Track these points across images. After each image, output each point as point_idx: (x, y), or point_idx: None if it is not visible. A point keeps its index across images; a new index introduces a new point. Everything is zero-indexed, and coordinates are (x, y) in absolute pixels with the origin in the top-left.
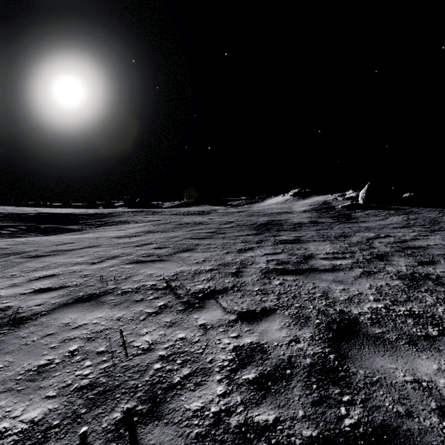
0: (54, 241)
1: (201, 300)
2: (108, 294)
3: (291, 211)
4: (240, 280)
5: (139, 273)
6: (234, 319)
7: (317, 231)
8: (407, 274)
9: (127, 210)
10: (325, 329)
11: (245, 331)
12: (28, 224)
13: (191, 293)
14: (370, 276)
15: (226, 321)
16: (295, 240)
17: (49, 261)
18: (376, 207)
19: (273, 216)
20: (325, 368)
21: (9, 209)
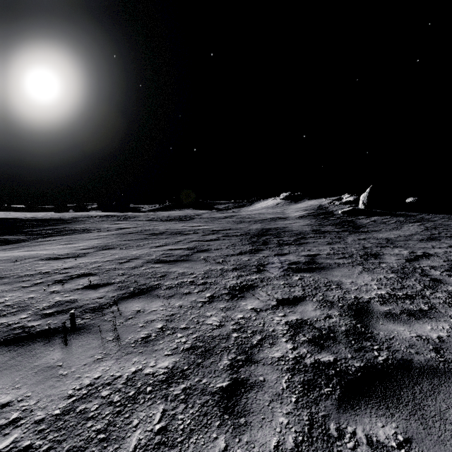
0: None
1: None
2: None
3: (285, 216)
4: None
5: None
6: None
7: (330, 246)
8: None
9: (96, 214)
10: None
11: None
12: None
13: None
14: None
15: None
16: (310, 263)
17: None
18: (380, 213)
19: (267, 223)
20: None
21: None
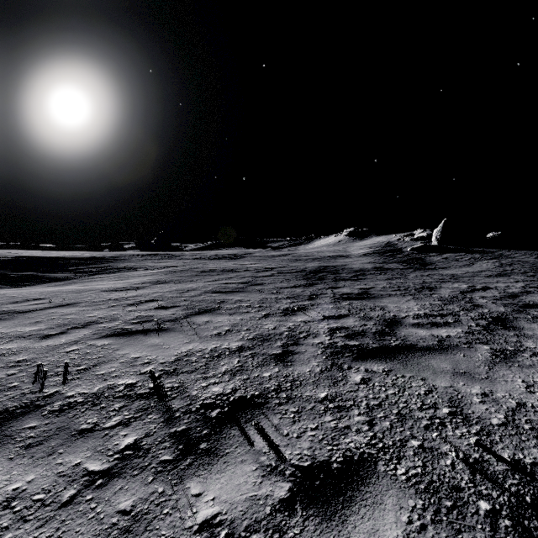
0: (14, 296)
1: (215, 427)
2: (30, 412)
3: (347, 254)
4: (291, 373)
5: (114, 357)
6: (285, 499)
7: (388, 281)
8: None
9: (137, 253)
10: None
11: None
12: None
13: (197, 406)
14: (511, 360)
15: (266, 508)
16: (362, 294)
17: None
18: (455, 250)
19: (325, 261)
20: None
21: None
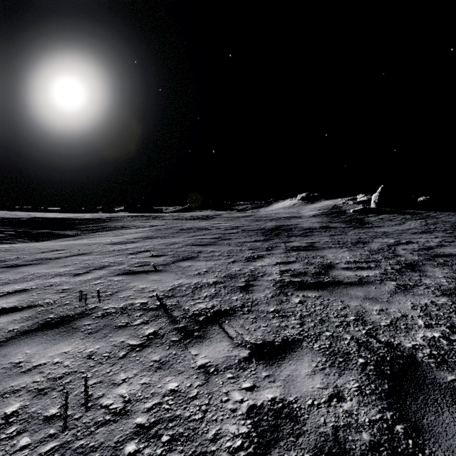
0: (41, 248)
1: (203, 325)
2: (84, 316)
3: (300, 215)
4: (251, 297)
5: (128, 287)
6: (246, 357)
7: (331, 237)
8: (450, 288)
9: (127, 214)
10: (376, 375)
11: (262, 377)
12: (19, 229)
13: (190, 315)
14: (408, 291)
15: (235, 360)
16: (308, 246)
17: (27, 272)
18: (390, 211)
19: (281, 221)
20: (395, 454)
21: (0, 214)
